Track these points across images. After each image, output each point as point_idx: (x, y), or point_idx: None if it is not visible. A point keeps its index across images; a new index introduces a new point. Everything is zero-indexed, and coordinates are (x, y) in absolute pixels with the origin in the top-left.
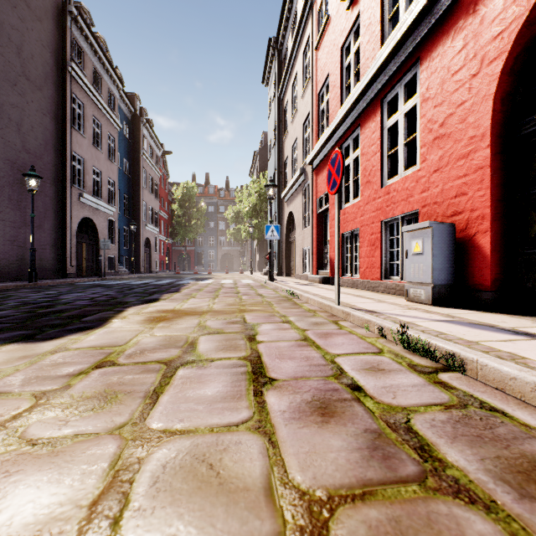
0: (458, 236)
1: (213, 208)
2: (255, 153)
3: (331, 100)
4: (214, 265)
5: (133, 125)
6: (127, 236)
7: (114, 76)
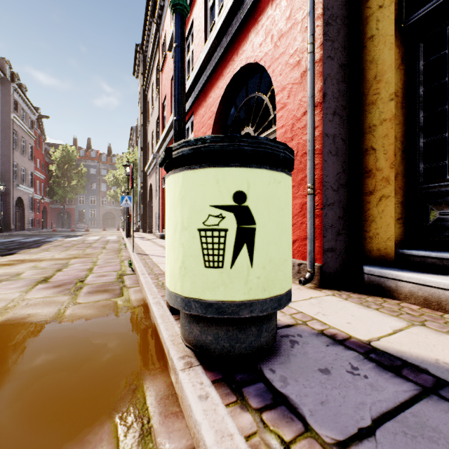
0: None
1: (95, 171)
2: (132, 129)
3: (167, 112)
4: (96, 223)
5: (2, 88)
6: None
7: None
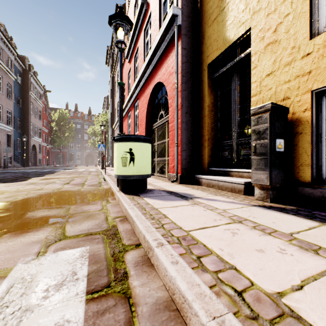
0: None
1: (80, 126)
2: (105, 98)
3: (126, 93)
4: (81, 161)
5: (24, 75)
6: (20, 143)
7: (11, 48)
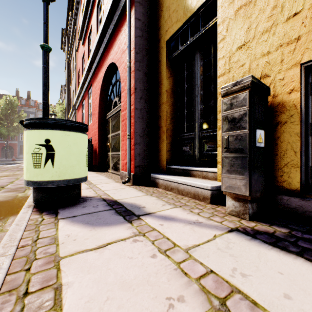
0: (95, 148)
1: (34, 116)
2: (62, 86)
3: (80, 80)
4: None
5: None
6: None
7: None
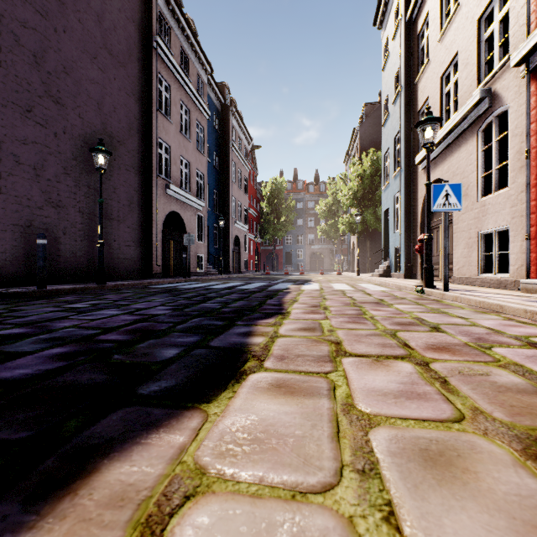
0: None
1: (302, 205)
2: (354, 131)
3: None
4: (303, 265)
5: (222, 116)
6: (217, 234)
7: (202, 58)
